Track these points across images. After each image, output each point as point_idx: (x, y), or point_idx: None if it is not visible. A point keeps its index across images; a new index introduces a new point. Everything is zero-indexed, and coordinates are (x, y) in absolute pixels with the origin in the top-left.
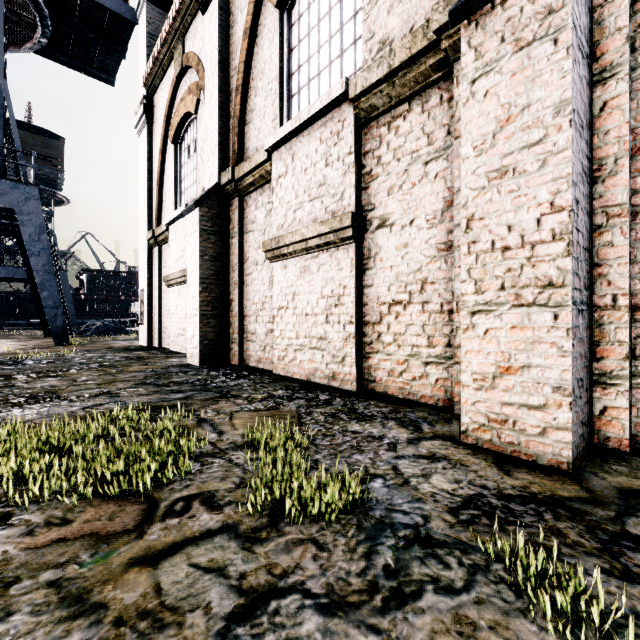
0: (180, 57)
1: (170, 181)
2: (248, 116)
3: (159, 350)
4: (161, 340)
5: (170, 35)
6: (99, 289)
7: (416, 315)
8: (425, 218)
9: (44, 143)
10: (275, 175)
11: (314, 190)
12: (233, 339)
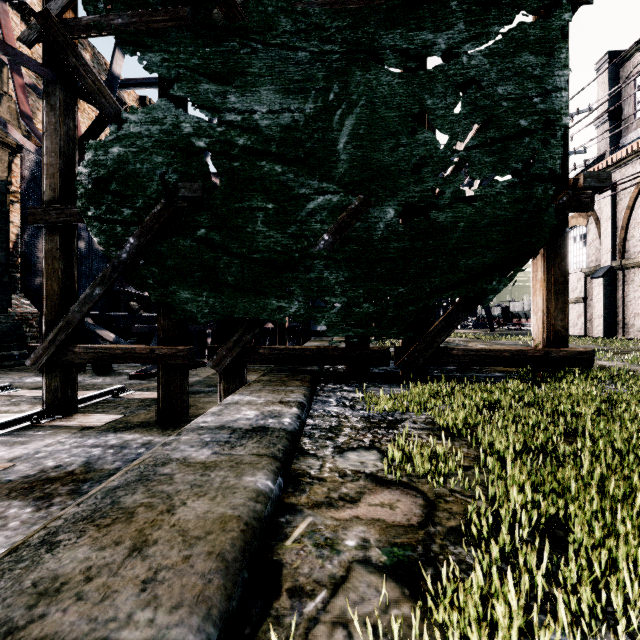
0: None
1: None
2: (628, 238)
3: None
4: None
5: None
6: None
7: None
8: None
9: None
10: None
11: None
12: (618, 327)
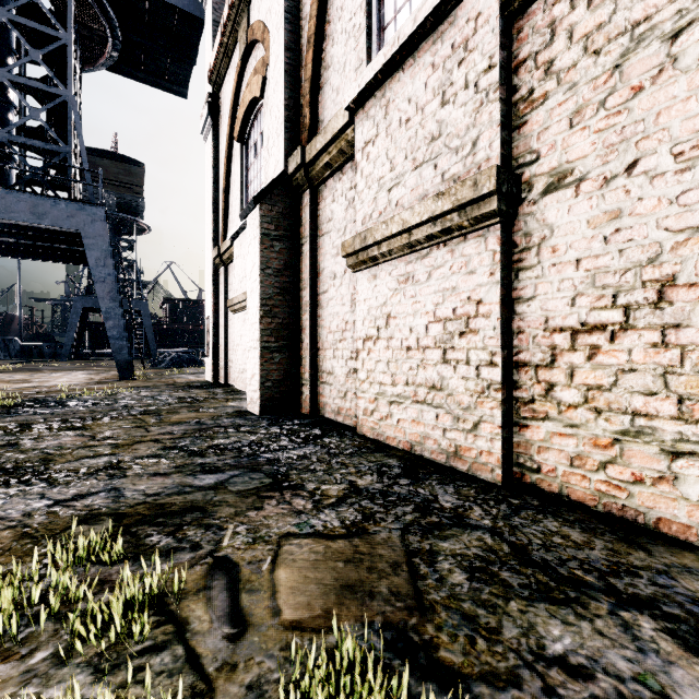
0: (244, 33)
1: (236, 188)
2: (323, 76)
3: (222, 388)
4: (227, 375)
5: (233, 9)
6: (180, 318)
7: (644, 353)
8: (671, 151)
9: (126, 171)
10: (360, 144)
11: (422, 150)
12: (304, 380)
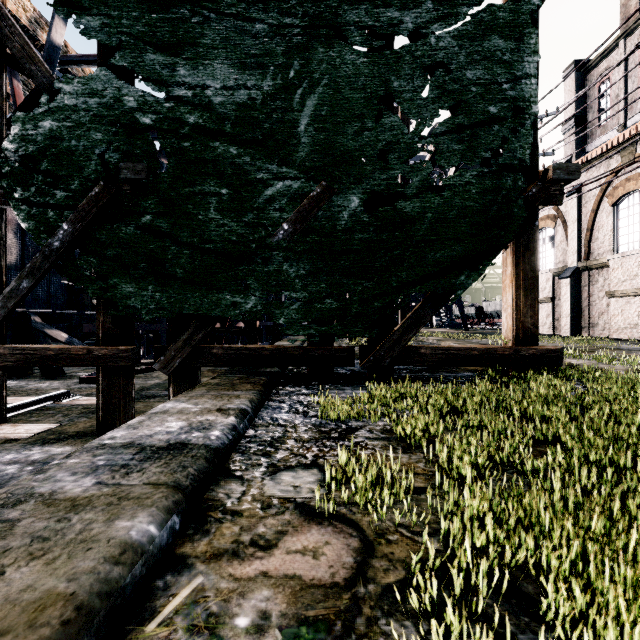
0: None
1: None
2: (593, 240)
3: None
4: None
5: None
6: None
7: None
8: None
9: None
10: (611, 268)
11: (632, 276)
12: (584, 326)
